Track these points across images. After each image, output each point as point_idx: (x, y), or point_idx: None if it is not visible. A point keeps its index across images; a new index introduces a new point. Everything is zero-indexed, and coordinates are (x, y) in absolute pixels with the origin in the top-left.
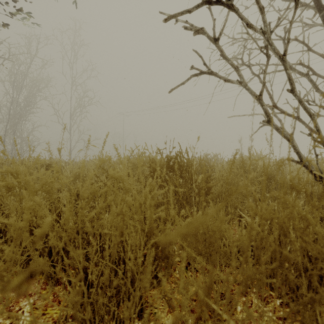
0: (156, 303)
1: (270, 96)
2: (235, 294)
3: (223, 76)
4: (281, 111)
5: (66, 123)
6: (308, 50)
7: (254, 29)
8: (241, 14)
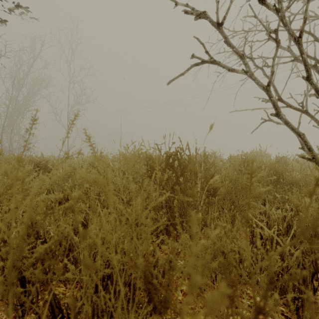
0: None
1: (275, 89)
2: None
3: (226, 65)
4: (287, 104)
5: None
6: (314, 41)
7: (266, 5)
8: None
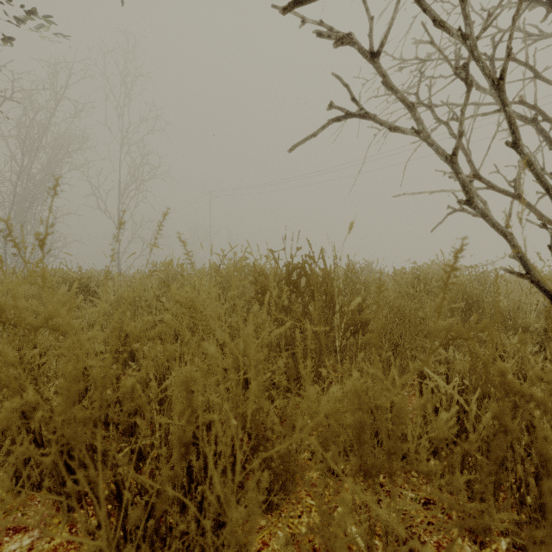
0: (267, 546)
1: (468, 159)
2: (418, 526)
3: (386, 121)
4: (489, 184)
5: (59, 176)
6: (534, 78)
7: (447, 29)
8: (423, 2)
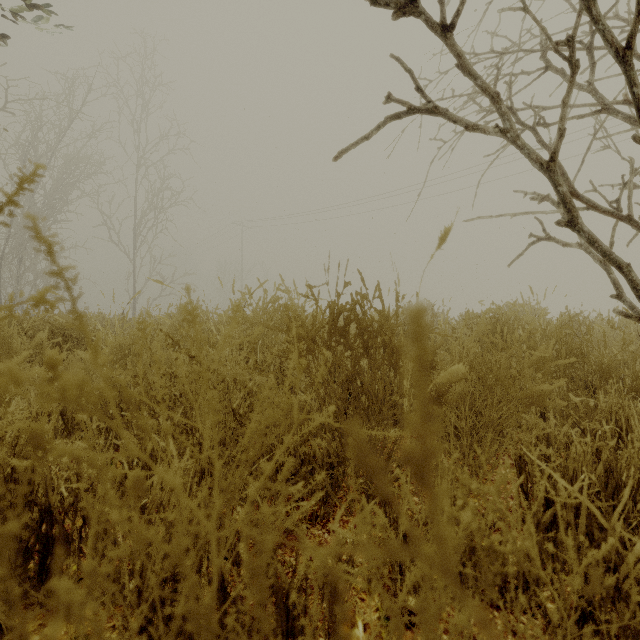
0: None
1: (562, 172)
2: None
3: (461, 118)
4: (589, 203)
5: None
6: None
7: None
8: None
